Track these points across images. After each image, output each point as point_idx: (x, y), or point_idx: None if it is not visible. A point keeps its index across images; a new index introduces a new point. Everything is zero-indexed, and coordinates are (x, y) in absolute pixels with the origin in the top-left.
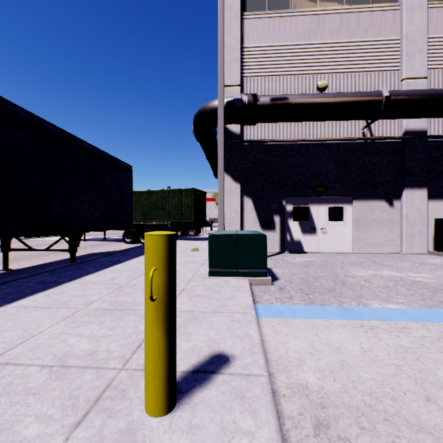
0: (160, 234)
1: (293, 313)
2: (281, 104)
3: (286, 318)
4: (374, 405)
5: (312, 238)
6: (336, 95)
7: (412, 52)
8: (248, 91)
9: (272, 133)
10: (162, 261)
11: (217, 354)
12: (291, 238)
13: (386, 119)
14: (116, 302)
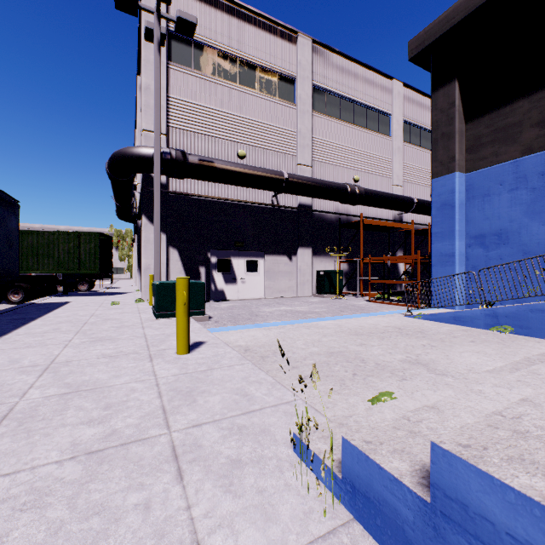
0: (186, 278)
1: (228, 329)
2: (208, 166)
3: (225, 331)
4: (266, 344)
5: (234, 287)
6: (252, 169)
7: (304, 145)
8: (174, 141)
9: (198, 188)
10: (187, 289)
11: (196, 342)
12: (215, 288)
13: (287, 194)
14: (94, 337)
